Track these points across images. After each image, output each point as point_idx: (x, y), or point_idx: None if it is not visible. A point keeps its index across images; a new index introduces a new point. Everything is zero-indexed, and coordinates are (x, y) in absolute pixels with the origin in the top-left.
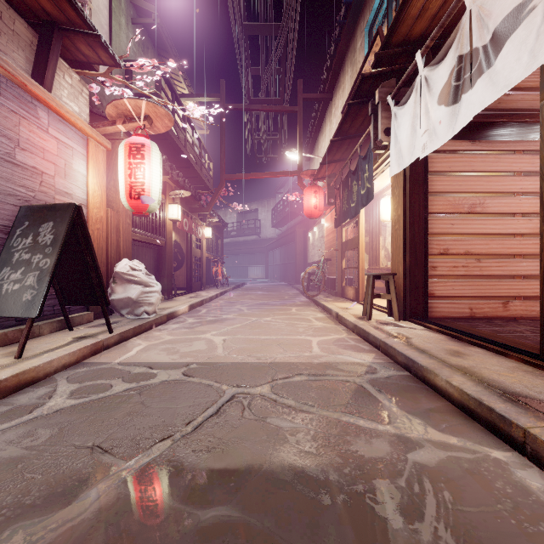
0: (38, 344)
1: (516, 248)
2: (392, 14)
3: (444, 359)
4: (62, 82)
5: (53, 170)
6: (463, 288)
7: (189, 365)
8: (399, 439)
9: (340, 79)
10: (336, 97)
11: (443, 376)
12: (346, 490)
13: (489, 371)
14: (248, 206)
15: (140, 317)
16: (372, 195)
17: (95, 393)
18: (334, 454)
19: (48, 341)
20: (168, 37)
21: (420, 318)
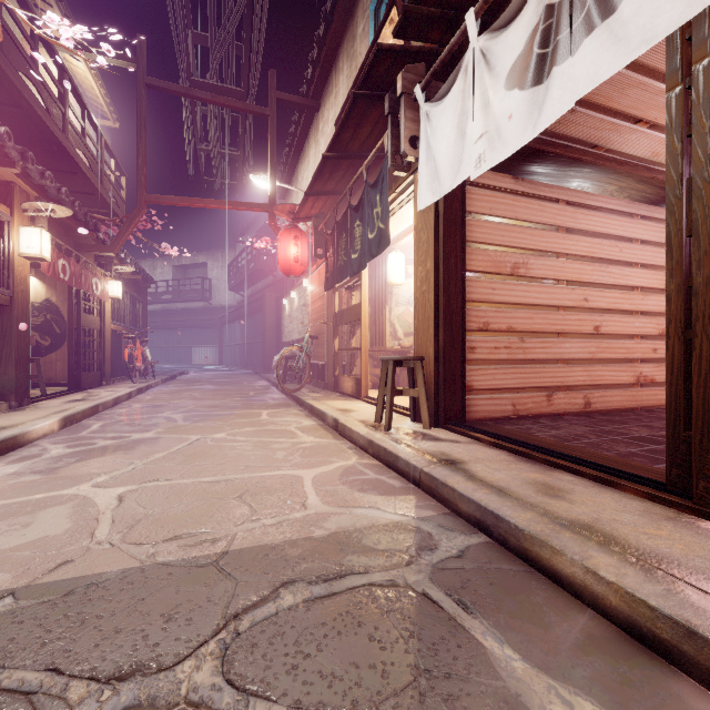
0: None
1: (560, 325)
2: None
3: (544, 506)
4: None
5: None
6: (506, 377)
7: None
8: None
9: (331, 81)
10: (325, 106)
11: (575, 557)
12: None
13: (626, 527)
14: (192, 257)
15: None
16: (388, 240)
17: None
18: None
19: None
20: None
21: (458, 422)
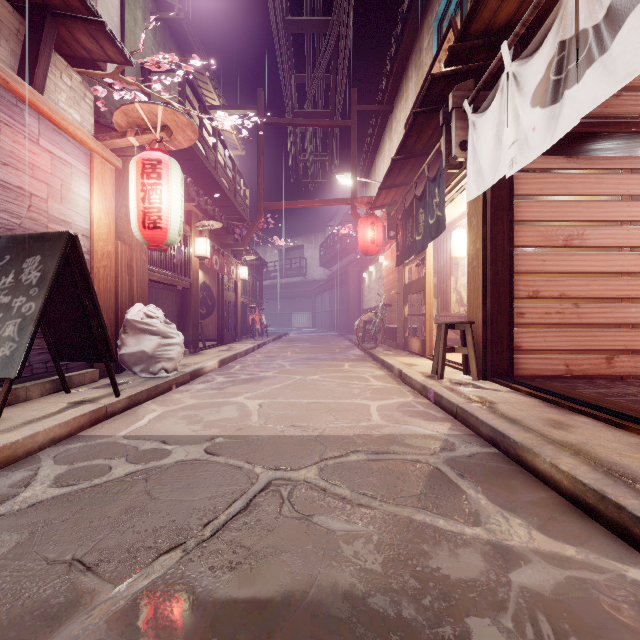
0: (22, 412)
1: (623, 290)
2: (467, 3)
3: (544, 432)
4: (59, 82)
5: (45, 192)
6: (557, 340)
7: (215, 438)
8: (495, 550)
9: (402, 87)
10: (397, 109)
11: (546, 457)
12: (428, 635)
13: (605, 449)
14: (292, 241)
15: (157, 375)
16: (444, 225)
17: (87, 479)
18: (407, 573)
19: (35, 407)
20: (195, 36)
21: (504, 377)
